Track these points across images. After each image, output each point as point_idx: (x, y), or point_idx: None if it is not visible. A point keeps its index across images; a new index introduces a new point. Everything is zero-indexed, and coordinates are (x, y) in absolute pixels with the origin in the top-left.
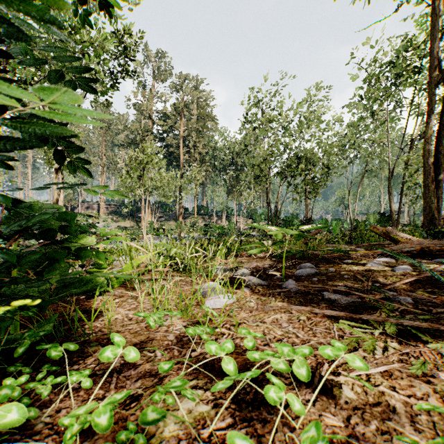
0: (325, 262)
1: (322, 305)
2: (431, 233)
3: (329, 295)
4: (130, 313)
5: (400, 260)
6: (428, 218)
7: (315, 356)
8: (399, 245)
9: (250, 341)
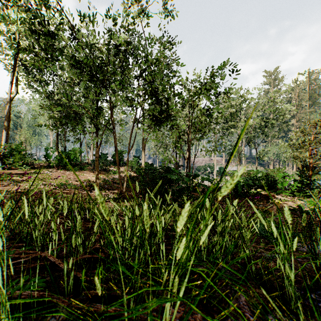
0: None
1: None
2: None
3: None
4: None
5: None
6: None
7: None
8: None
9: None
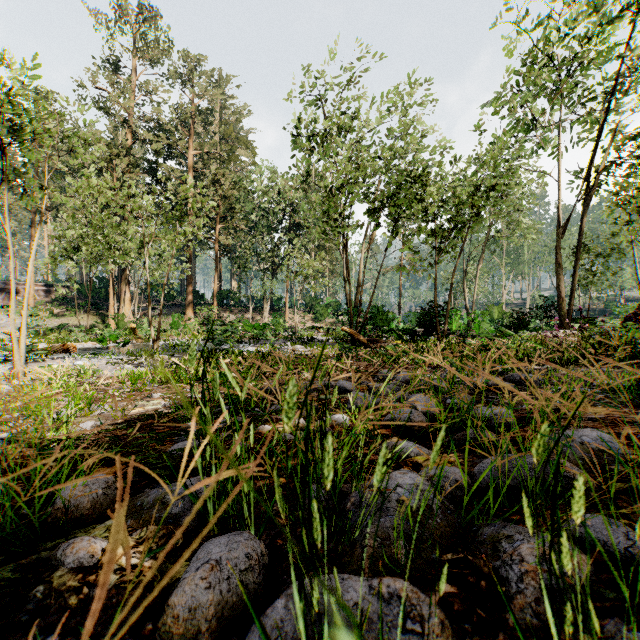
0: None
1: None
2: None
3: None
4: None
5: None
6: None
7: None
8: None
9: None
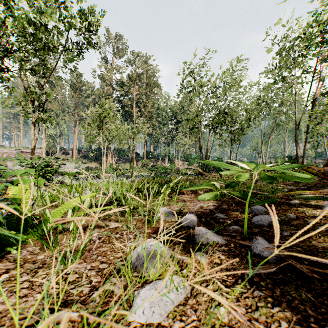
0: (271, 203)
1: None
2: None
3: None
4: None
5: None
6: None
7: None
8: None
9: None
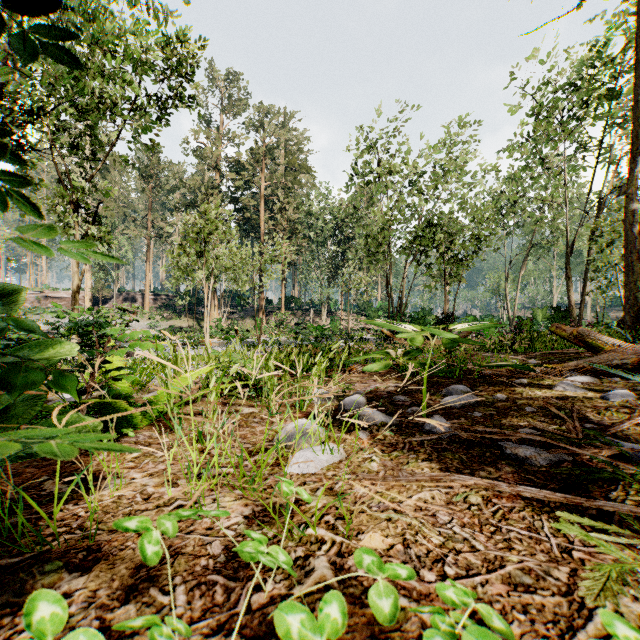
0: (484, 383)
1: (504, 469)
2: (639, 336)
3: (513, 448)
4: (151, 484)
5: (605, 379)
6: (632, 314)
7: (525, 609)
8: (601, 356)
9: (385, 595)
